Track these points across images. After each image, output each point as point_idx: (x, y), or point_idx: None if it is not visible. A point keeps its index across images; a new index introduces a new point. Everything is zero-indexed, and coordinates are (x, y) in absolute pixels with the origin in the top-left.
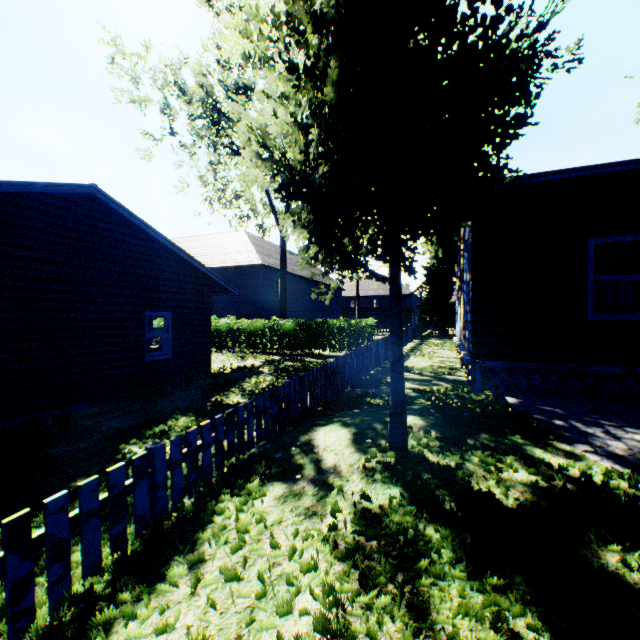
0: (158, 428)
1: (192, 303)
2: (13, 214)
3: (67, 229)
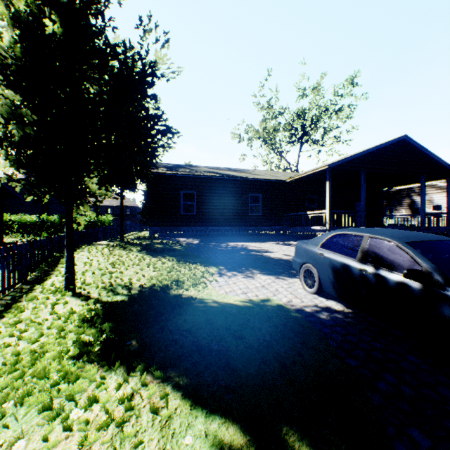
0: None
1: None
2: None
3: None
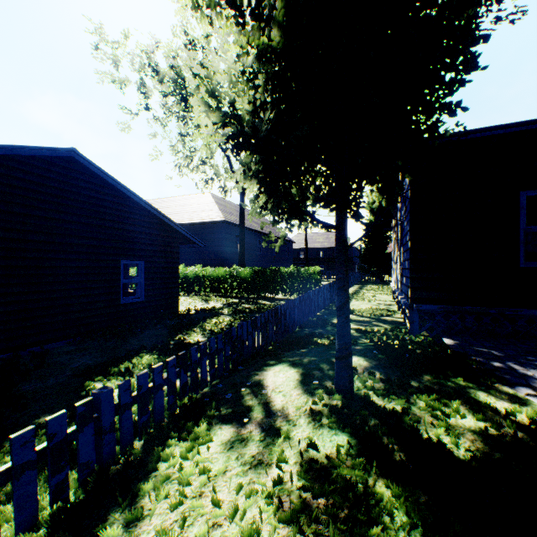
0: (123, 365)
1: (162, 253)
2: (1, 174)
3: (50, 188)
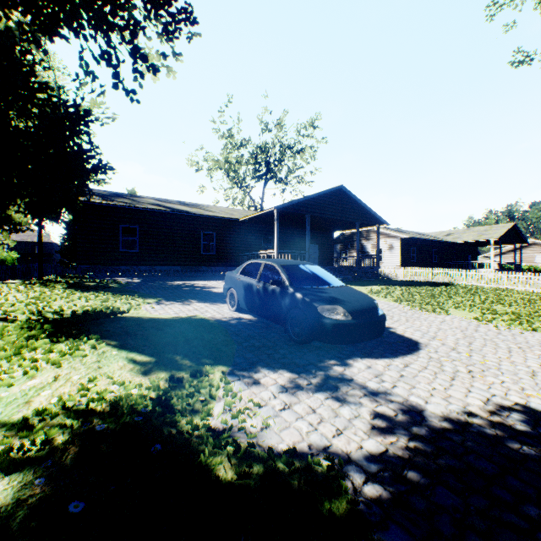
0: None
1: None
2: None
3: None
